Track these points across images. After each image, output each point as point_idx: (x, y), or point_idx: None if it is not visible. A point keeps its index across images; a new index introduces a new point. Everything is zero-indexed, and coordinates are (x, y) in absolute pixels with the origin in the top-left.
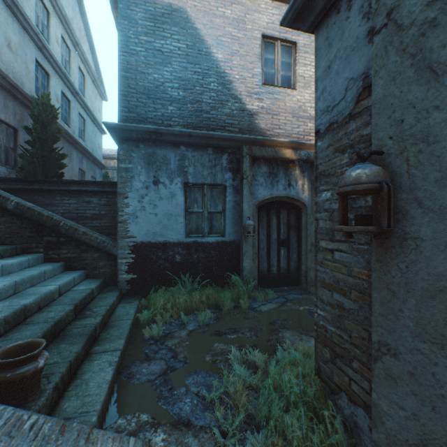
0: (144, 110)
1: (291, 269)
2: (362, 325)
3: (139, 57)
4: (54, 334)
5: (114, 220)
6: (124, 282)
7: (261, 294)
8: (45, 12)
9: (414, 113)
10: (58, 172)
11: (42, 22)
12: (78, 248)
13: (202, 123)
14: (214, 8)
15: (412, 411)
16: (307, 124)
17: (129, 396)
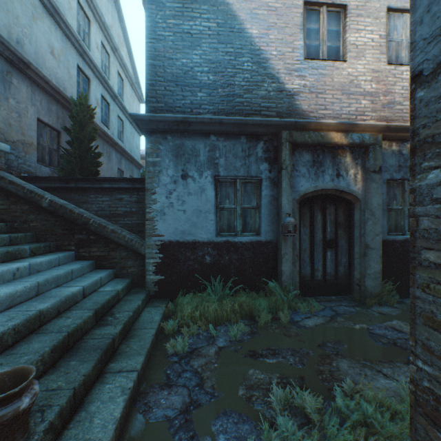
0: (172, 98)
1: (340, 276)
2: None
3: (167, 42)
4: (68, 346)
5: (144, 217)
6: (152, 283)
7: (304, 304)
8: (86, 20)
9: None
10: (93, 171)
11: (84, 29)
12: (107, 246)
13: (234, 109)
14: None
15: None
16: (360, 102)
17: None
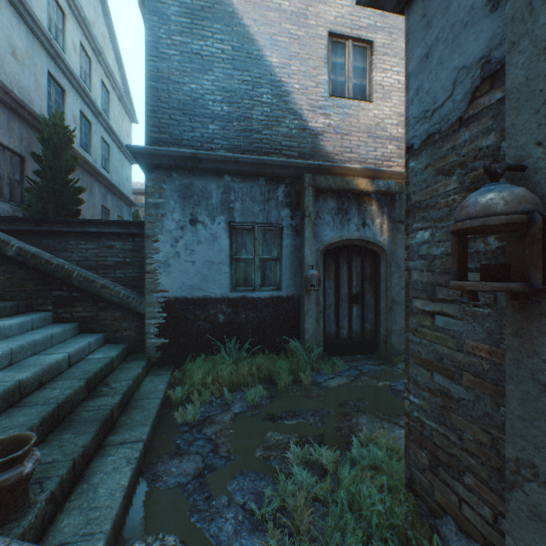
0: (178, 129)
1: (366, 333)
2: (479, 423)
3: (172, 63)
4: (57, 419)
5: (142, 269)
6: (153, 348)
7: (328, 365)
8: (60, 13)
9: None
10: (73, 210)
11: (56, 25)
12: (96, 305)
13: (252, 146)
14: None
15: None
16: (387, 146)
17: (152, 507)
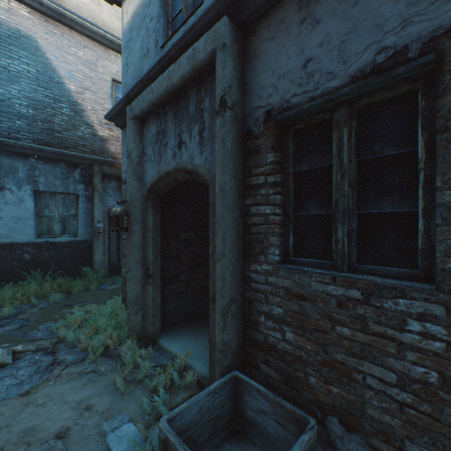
0: None
1: None
2: None
3: None
4: None
5: None
6: None
7: (110, 279)
8: None
9: (135, 190)
10: None
11: None
12: None
13: (54, 141)
14: (66, 46)
15: (135, 287)
16: None
17: None
